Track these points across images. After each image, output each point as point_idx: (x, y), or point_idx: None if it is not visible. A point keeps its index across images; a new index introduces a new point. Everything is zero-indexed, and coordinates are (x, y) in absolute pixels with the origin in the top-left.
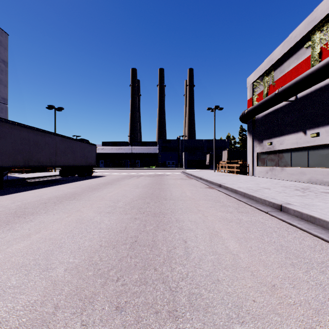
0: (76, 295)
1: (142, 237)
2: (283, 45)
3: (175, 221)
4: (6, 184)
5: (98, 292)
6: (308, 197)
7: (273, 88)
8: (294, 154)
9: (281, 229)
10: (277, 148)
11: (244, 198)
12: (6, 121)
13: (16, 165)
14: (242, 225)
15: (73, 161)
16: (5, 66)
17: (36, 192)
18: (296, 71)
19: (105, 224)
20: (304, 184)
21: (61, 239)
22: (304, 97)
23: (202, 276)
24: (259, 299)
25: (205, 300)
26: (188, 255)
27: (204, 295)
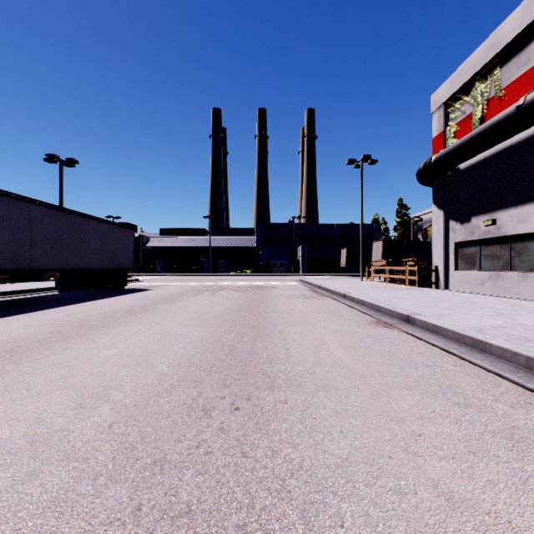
0: None
1: None
2: (530, 2)
3: None
4: None
5: None
6: None
7: (499, 103)
8: None
9: None
10: (511, 232)
11: None
12: None
13: None
14: None
15: (79, 260)
16: None
17: None
18: None
19: None
20: None
21: None
22: None
23: None
24: None
25: None
26: None
27: None
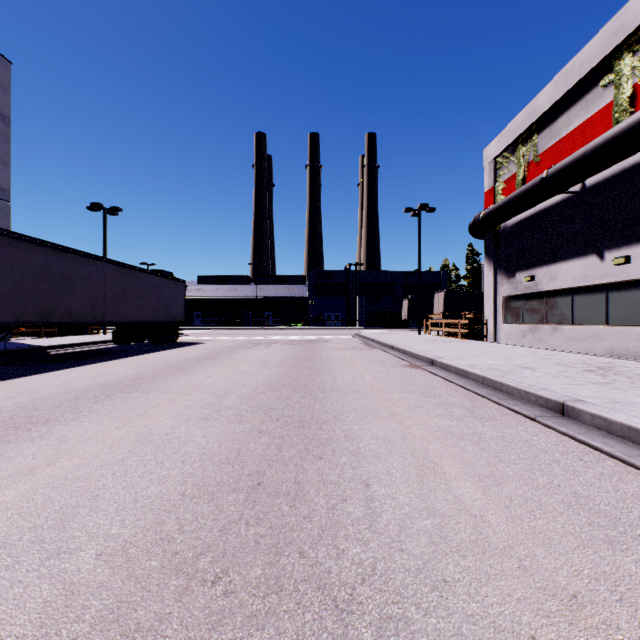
0: (116, 622)
1: (274, 474)
2: (557, 82)
3: (342, 437)
4: (4, 359)
5: (169, 613)
6: (615, 385)
7: (537, 167)
8: (579, 300)
9: (569, 455)
10: (545, 288)
11: (484, 387)
12: (2, 232)
13: (24, 321)
14: (486, 447)
15: (140, 314)
16: (5, 125)
17: (62, 375)
18: (584, 133)
19: (195, 445)
20: (600, 359)
21: (100, 479)
22: (599, 186)
23: (407, 572)
24: (545, 635)
25: (419, 636)
26: (375, 517)
27: (416, 622)
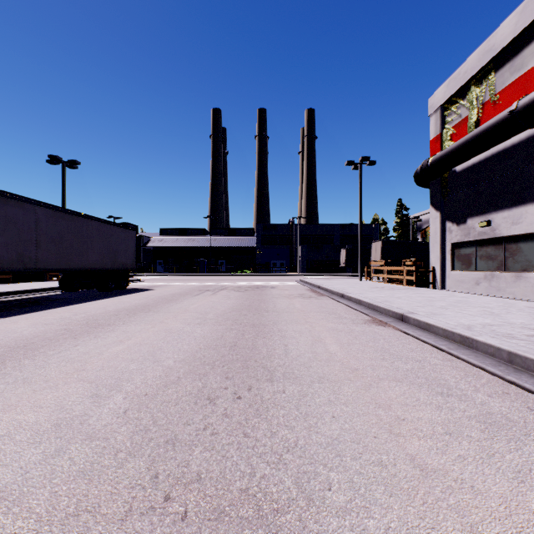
0: None
1: None
2: (523, 10)
3: None
4: None
5: None
6: None
7: (494, 107)
8: None
9: None
10: (505, 233)
11: (521, 372)
12: None
13: None
14: None
15: (83, 260)
16: None
17: None
18: None
19: None
20: None
21: None
22: None
23: None
24: None
25: None
26: None
27: None
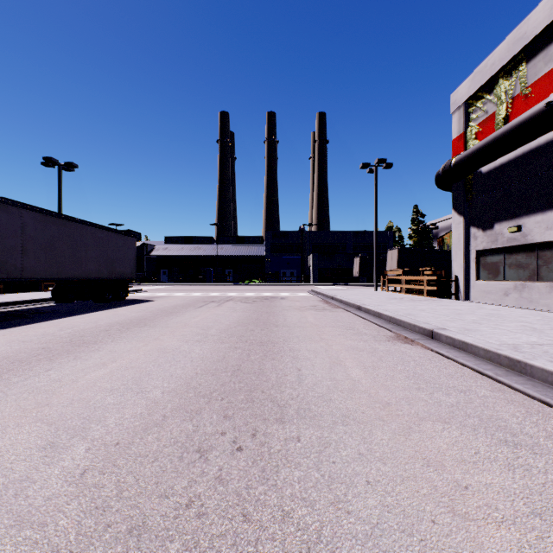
0: None
1: None
2: None
3: None
4: None
5: None
6: None
7: (525, 101)
8: None
9: None
10: (538, 239)
11: None
12: None
13: None
14: None
15: (76, 269)
16: None
17: None
18: None
19: None
20: None
21: None
22: None
23: None
24: None
25: None
26: None
27: None
